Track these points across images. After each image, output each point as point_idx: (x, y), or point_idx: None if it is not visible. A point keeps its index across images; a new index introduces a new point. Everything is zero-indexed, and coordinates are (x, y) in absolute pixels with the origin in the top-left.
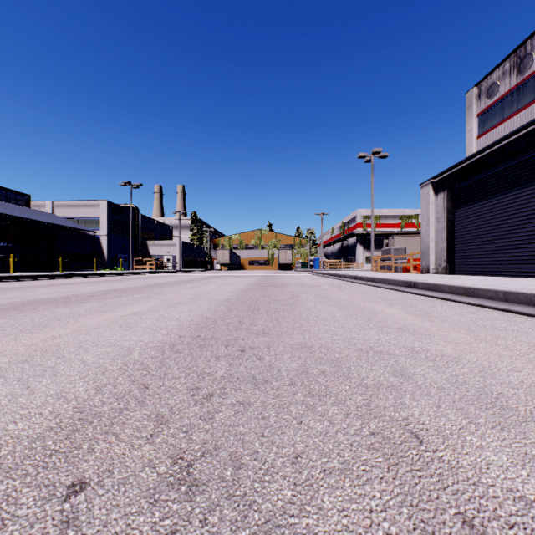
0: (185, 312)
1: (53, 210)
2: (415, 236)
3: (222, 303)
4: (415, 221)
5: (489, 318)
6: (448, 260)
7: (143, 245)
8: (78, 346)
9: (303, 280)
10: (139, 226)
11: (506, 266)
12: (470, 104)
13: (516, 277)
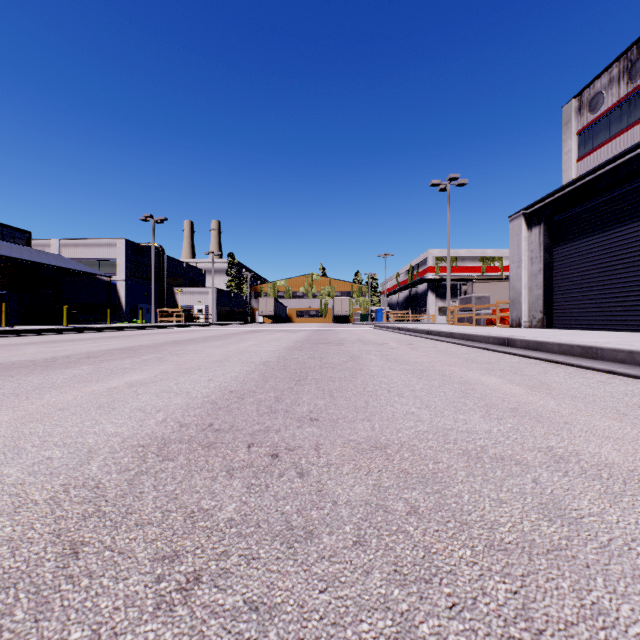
0: (202, 381)
1: (59, 250)
2: (500, 281)
3: (257, 367)
4: (498, 263)
5: (635, 391)
6: (545, 310)
7: (169, 293)
8: (12, 445)
9: (363, 336)
10: (164, 269)
11: (621, 318)
12: (568, 119)
13: (634, 331)
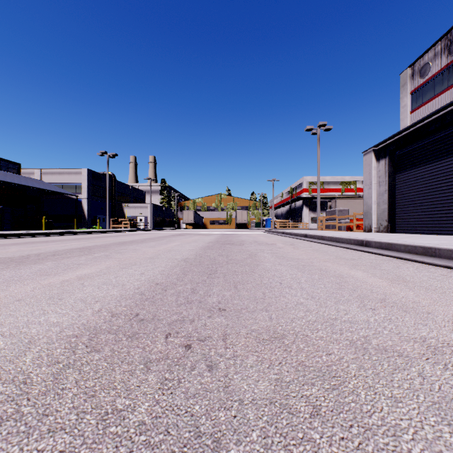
0: (136, 275)
1: (40, 177)
2: (355, 199)
3: (179, 263)
4: (353, 186)
5: None
6: (389, 220)
7: (119, 207)
8: None
9: (258, 238)
10: (115, 190)
11: (446, 225)
12: (404, 82)
13: None
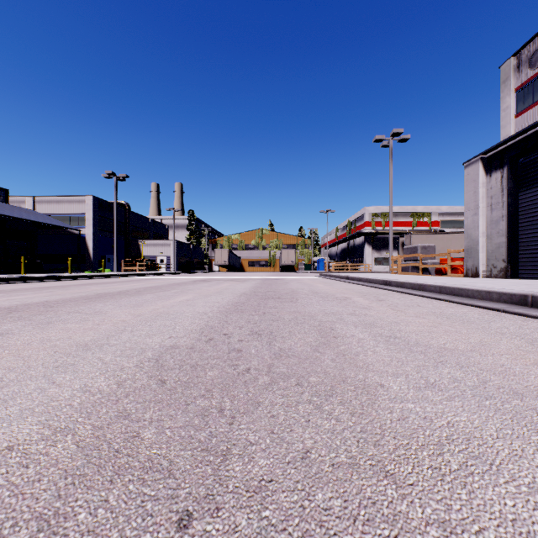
0: None
1: (34, 206)
2: (436, 233)
3: (130, 376)
4: (427, 219)
5: None
6: (509, 259)
7: (134, 245)
8: None
9: (315, 286)
10: (130, 224)
11: None
12: (506, 77)
13: None
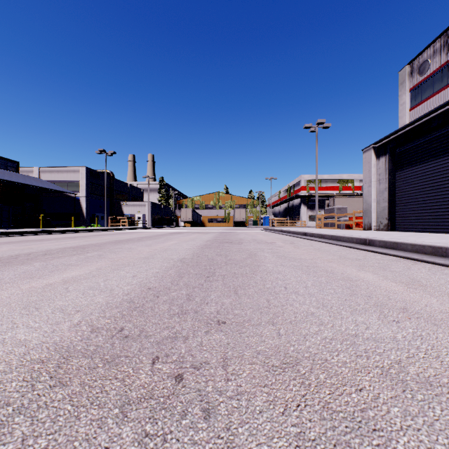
0: (127, 278)
1: (39, 175)
2: (353, 197)
3: (175, 263)
4: (351, 184)
5: None
6: (390, 218)
7: (117, 205)
8: None
9: (256, 236)
10: (114, 189)
11: (448, 223)
12: (403, 80)
13: None
